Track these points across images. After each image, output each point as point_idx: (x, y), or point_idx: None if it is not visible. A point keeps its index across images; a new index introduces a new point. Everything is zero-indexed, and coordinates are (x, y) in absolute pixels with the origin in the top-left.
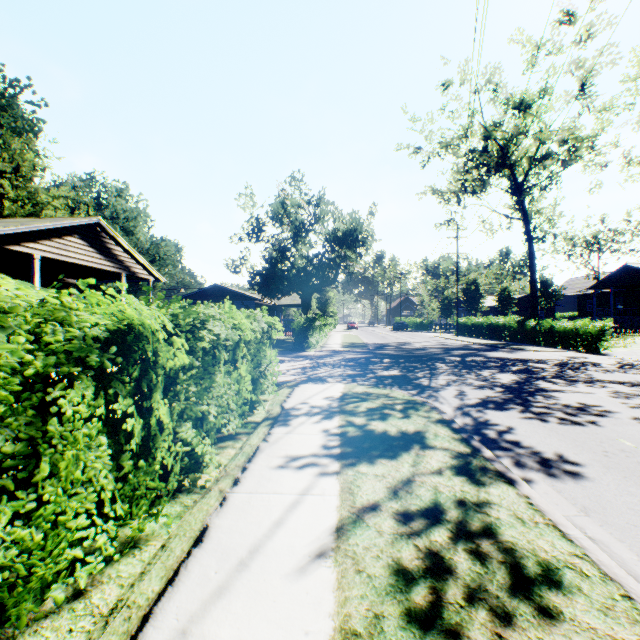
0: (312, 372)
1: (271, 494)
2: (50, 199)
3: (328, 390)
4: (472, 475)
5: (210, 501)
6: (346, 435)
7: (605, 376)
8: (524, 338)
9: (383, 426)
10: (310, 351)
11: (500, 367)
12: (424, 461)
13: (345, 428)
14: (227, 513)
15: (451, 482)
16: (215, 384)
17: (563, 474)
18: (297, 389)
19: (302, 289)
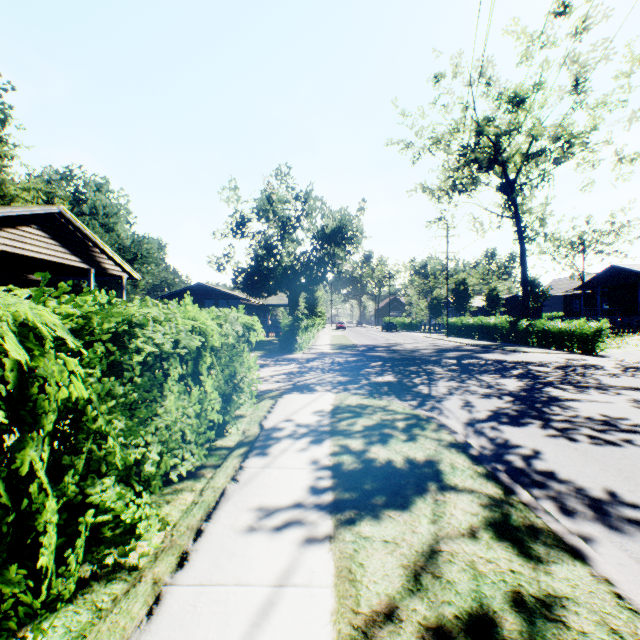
0: (299, 378)
1: (231, 586)
2: (19, 191)
3: (317, 402)
4: (518, 538)
5: (133, 607)
6: (340, 469)
7: (615, 381)
8: (517, 339)
9: (385, 454)
10: (297, 353)
11: (500, 371)
12: (447, 513)
13: (338, 458)
14: (155, 635)
15: (492, 553)
16: (161, 411)
17: (631, 528)
18: (281, 401)
19: (289, 288)
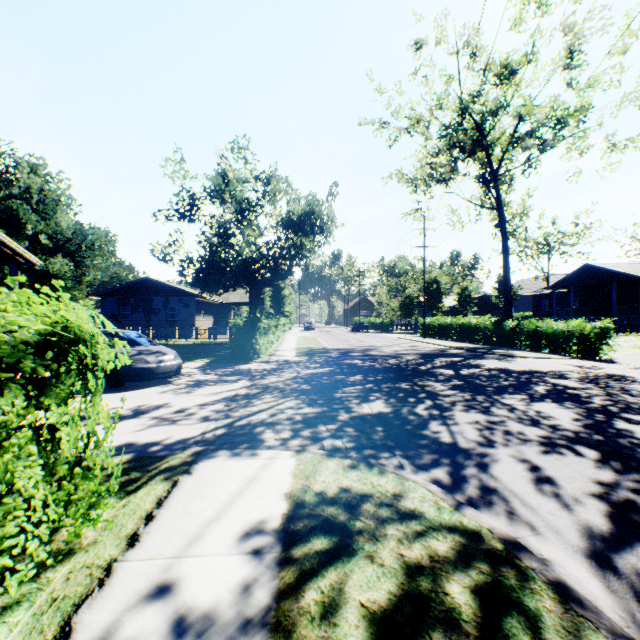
0: (242, 410)
1: None
2: None
3: (256, 487)
4: None
5: None
6: None
7: None
8: (503, 341)
9: None
10: (254, 362)
11: (521, 388)
12: None
13: None
14: None
15: None
16: None
17: None
18: (182, 486)
19: (250, 283)
